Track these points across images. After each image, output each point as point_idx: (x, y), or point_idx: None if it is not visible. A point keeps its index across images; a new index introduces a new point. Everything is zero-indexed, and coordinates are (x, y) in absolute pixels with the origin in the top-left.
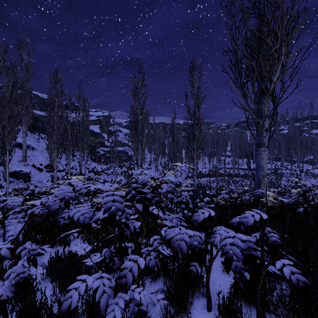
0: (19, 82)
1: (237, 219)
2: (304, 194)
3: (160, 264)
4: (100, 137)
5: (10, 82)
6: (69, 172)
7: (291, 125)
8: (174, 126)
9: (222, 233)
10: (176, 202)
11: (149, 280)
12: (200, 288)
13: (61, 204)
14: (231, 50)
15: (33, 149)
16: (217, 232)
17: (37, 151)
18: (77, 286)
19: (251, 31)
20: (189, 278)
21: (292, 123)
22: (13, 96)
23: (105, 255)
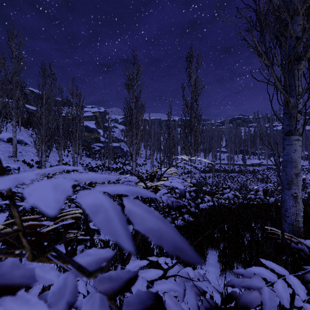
0: (8, 74)
1: None
2: None
3: None
4: (95, 133)
5: None
6: None
7: None
8: (170, 121)
9: None
10: None
11: None
12: None
13: None
14: (250, 5)
15: (25, 145)
16: None
17: (30, 146)
18: None
19: None
20: None
21: None
22: None
23: None
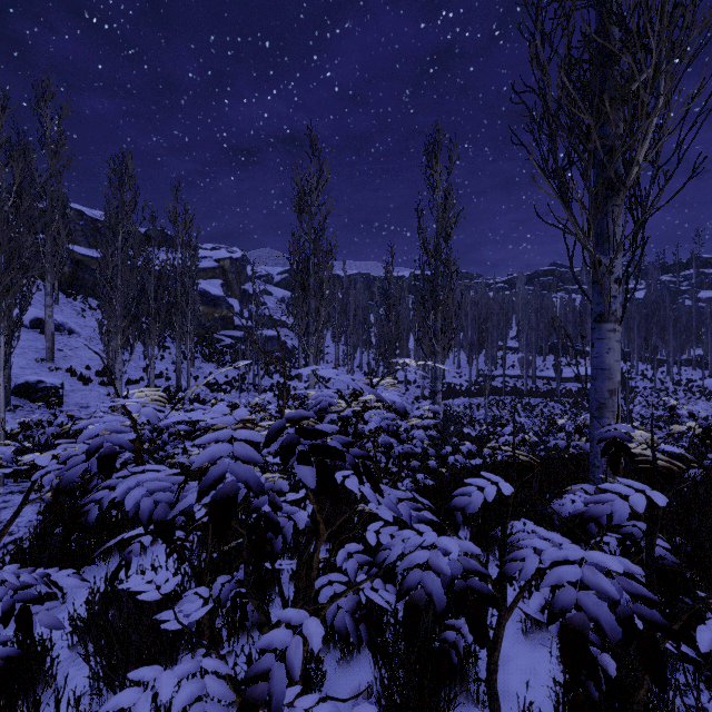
0: (37, 179)
1: (565, 502)
2: (705, 436)
3: (366, 630)
4: (224, 306)
5: (15, 177)
6: (152, 385)
7: (654, 281)
8: (390, 281)
9: (542, 547)
10: (398, 454)
11: (334, 655)
12: (469, 685)
13: (93, 466)
14: (532, 88)
15: (70, 334)
16: (527, 543)
17: (80, 337)
18: (127, 705)
19: (584, 37)
20: (442, 663)
21: (656, 276)
22: (22, 209)
23: (222, 593)
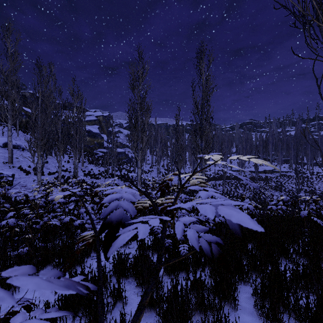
0: (3, 73)
1: None
2: None
3: None
4: (99, 137)
5: None
6: (60, 175)
7: (299, 126)
8: (178, 124)
9: None
10: None
11: None
12: None
13: None
14: None
15: (23, 150)
16: None
17: (28, 152)
18: None
19: None
20: None
21: (300, 124)
22: None
23: None
